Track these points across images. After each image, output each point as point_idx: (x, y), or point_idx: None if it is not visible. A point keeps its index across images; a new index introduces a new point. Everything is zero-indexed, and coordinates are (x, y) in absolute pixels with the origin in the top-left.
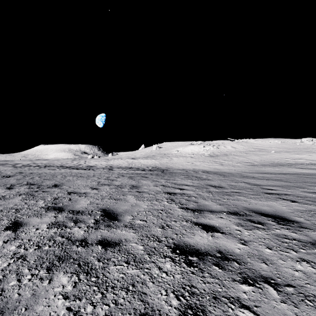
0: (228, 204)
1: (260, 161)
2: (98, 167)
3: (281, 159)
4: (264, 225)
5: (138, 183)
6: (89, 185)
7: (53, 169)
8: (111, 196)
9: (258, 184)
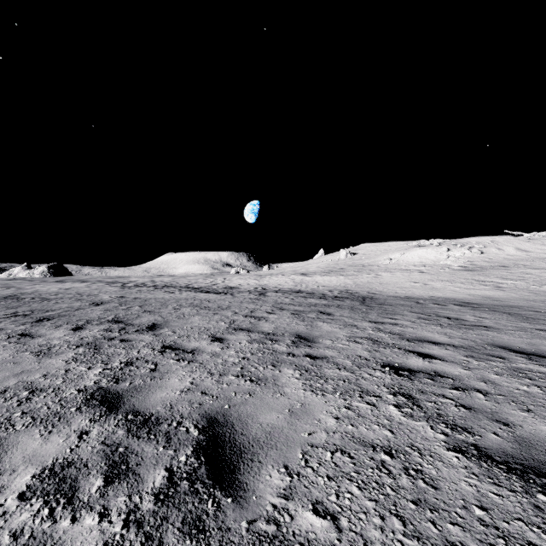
0: None
1: None
2: (241, 289)
3: None
4: None
5: (311, 331)
6: (210, 330)
7: (171, 292)
8: (244, 367)
9: None
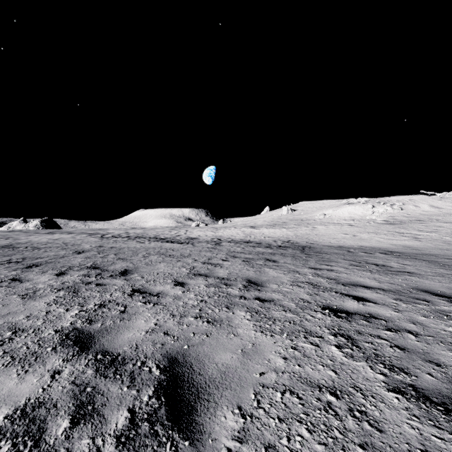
0: None
1: None
2: (200, 239)
3: None
4: None
5: (260, 276)
6: (173, 275)
7: (142, 242)
8: (202, 309)
9: None
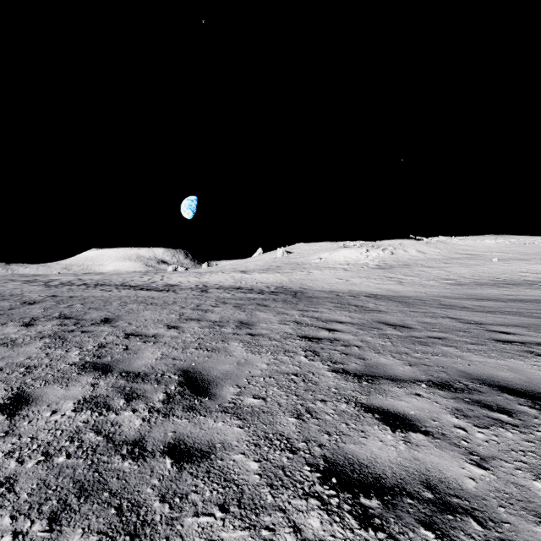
0: (427, 363)
1: (472, 276)
2: (182, 286)
3: (511, 273)
4: (515, 416)
5: (251, 318)
6: (163, 321)
7: (108, 290)
8: (201, 343)
9: (477, 321)
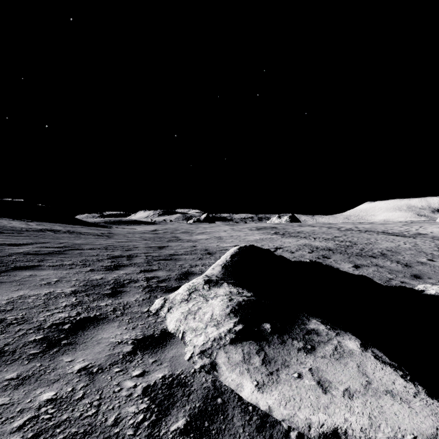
0: None
1: None
2: (428, 235)
3: None
4: None
5: (435, 250)
6: (387, 246)
7: (371, 234)
8: (393, 251)
9: None
